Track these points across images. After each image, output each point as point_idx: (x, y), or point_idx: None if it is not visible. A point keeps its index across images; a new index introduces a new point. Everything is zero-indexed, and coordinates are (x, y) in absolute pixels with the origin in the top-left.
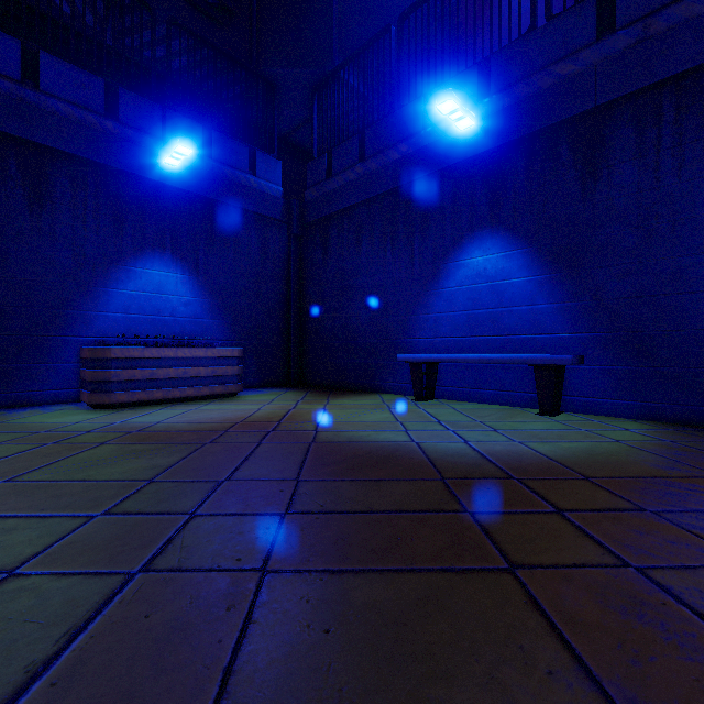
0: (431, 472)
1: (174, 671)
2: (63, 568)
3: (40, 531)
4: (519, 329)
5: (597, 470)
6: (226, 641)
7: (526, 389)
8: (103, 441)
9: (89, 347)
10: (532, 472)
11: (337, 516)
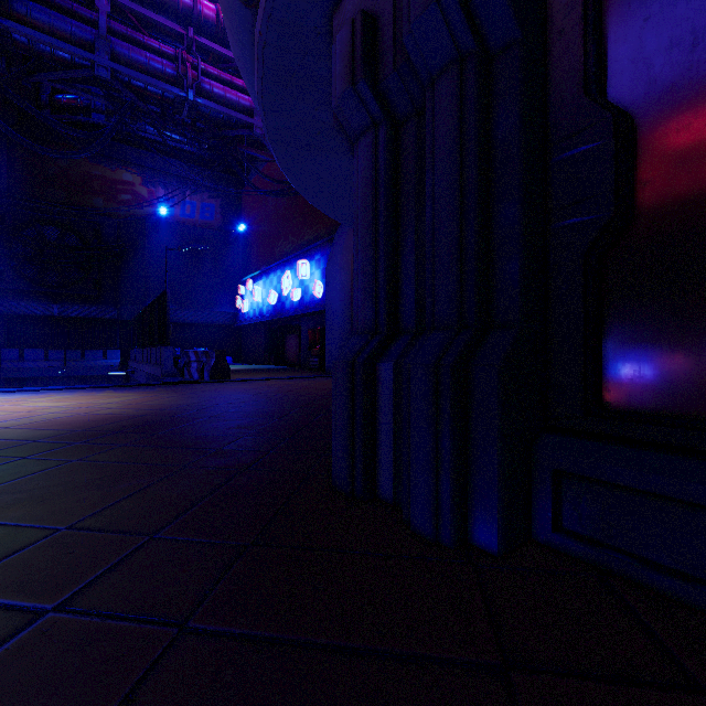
0: None
1: None
2: None
3: None
4: None
5: None
6: None
7: None
8: None
9: None
10: None
11: None
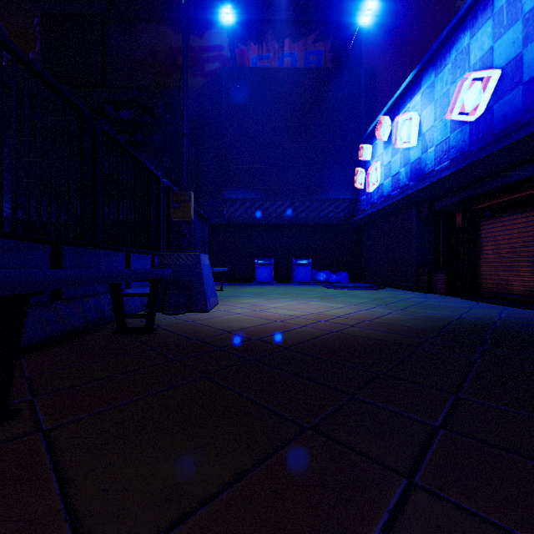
0: None
1: None
2: None
3: None
4: None
5: None
6: None
7: None
8: None
9: None
10: None
11: None
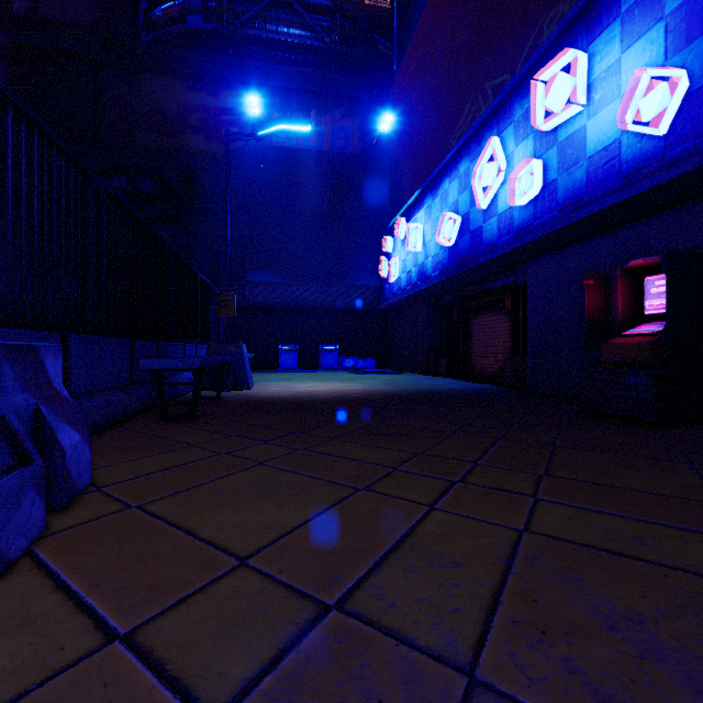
0: None
1: None
2: None
3: None
4: None
5: None
6: None
7: None
8: None
9: None
10: None
11: None
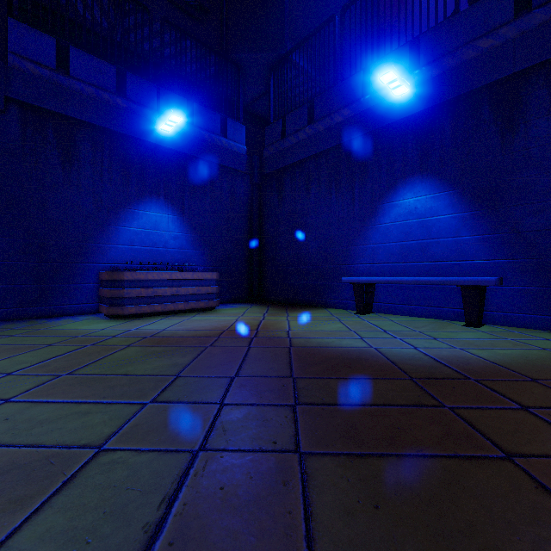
0: (399, 372)
1: (264, 537)
2: (138, 445)
3: (109, 415)
4: (446, 256)
5: (539, 373)
6: (295, 512)
7: (451, 305)
8: (128, 344)
9: (108, 271)
10: (484, 374)
11: (338, 408)
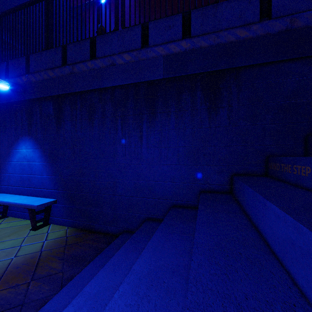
0: None
1: None
2: None
3: None
4: (38, 185)
5: None
6: None
7: (40, 213)
8: None
9: None
10: None
11: None
